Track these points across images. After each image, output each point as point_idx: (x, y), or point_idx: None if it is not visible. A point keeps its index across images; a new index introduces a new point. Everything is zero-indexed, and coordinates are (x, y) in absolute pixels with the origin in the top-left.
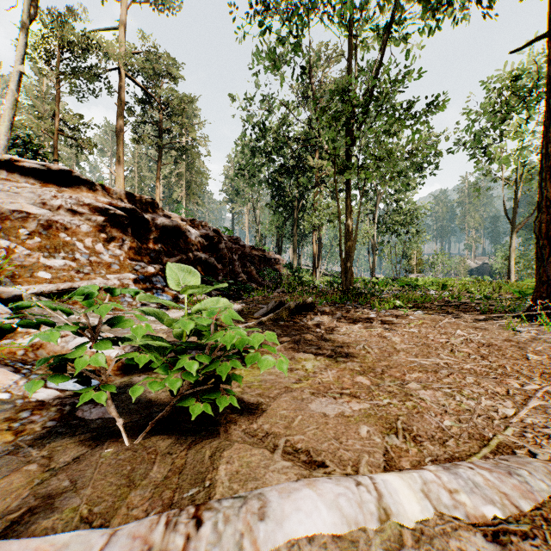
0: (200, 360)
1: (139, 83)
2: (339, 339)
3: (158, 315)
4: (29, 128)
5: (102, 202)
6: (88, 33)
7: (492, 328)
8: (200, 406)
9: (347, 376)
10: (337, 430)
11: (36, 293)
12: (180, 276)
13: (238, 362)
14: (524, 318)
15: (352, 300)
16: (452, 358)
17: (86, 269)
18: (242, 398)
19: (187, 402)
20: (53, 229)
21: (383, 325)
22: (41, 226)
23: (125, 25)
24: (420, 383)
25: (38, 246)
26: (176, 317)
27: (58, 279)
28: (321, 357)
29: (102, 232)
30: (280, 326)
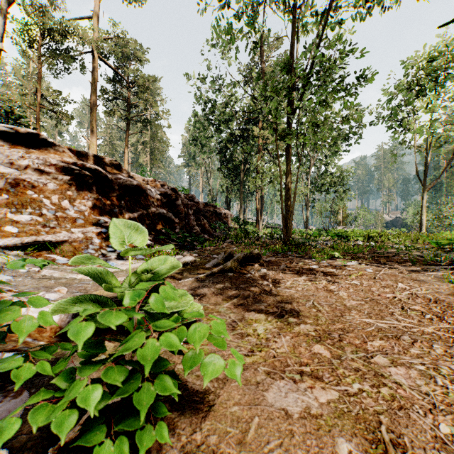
0: (107, 380)
1: (109, 64)
2: (287, 294)
3: (101, 276)
4: (15, 102)
5: (67, 163)
6: (65, 21)
7: (429, 280)
8: (109, 447)
9: (303, 345)
10: (307, 449)
11: (1, 246)
12: (124, 234)
13: (167, 380)
14: (452, 268)
15: (293, 251)
16: (409, 320)
17: (52, 223)
18: (185, 381)
19: (92, 437)
20: (21, 187)
21: (325, 276)
22: (9, 184)
23: (97, 15)
24: (386, 355)
25: (6, 203)
26: (133, 268)
27: (24, 233)
28: (272, 317)
29: (69, 189)
30: (229, 278)
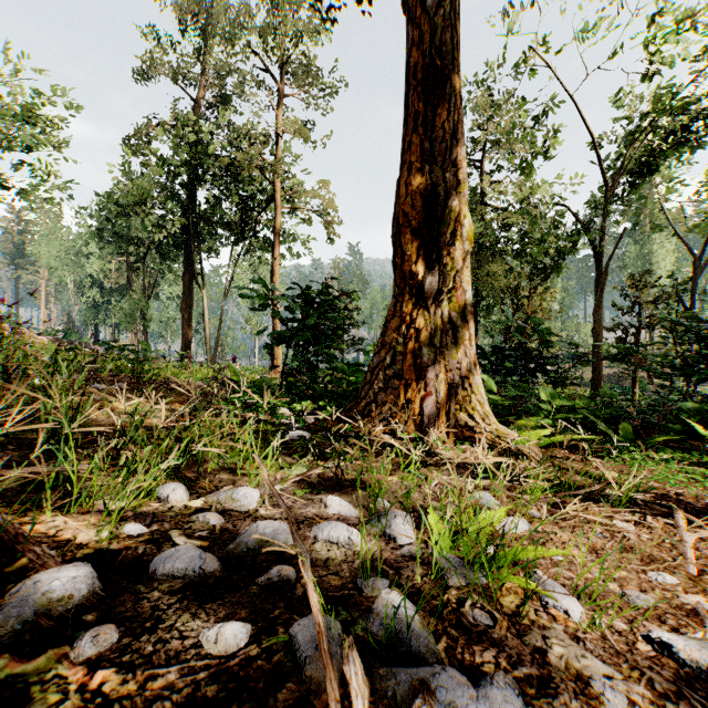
0: None
1: None
2: None
3: None
4: None
5: None
6: None
7: None
8: None
9: None
10: None
11: None
12: None
13: None
14: None
15: None
16: None
17: None
18: None
19: None
20: None
21: None
22: None
23: None
24: None
25: None
26: None
27: None
28: None
29: None
30: None
